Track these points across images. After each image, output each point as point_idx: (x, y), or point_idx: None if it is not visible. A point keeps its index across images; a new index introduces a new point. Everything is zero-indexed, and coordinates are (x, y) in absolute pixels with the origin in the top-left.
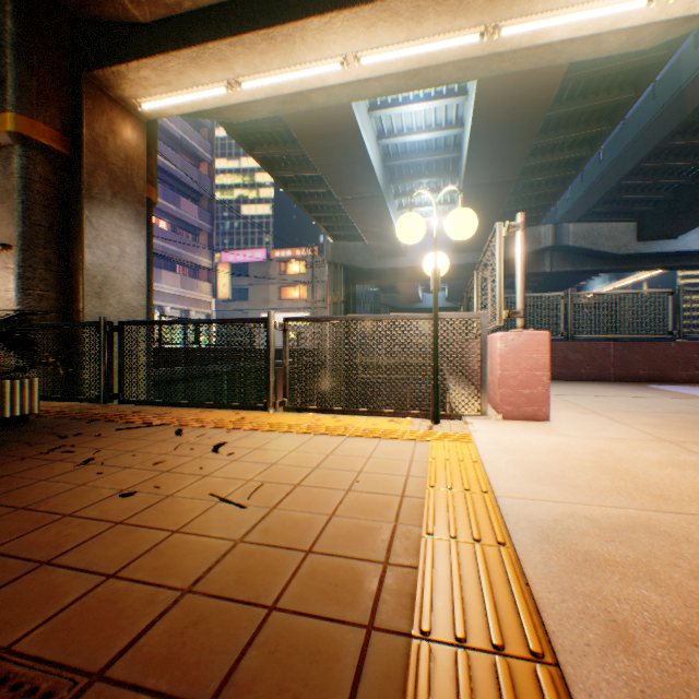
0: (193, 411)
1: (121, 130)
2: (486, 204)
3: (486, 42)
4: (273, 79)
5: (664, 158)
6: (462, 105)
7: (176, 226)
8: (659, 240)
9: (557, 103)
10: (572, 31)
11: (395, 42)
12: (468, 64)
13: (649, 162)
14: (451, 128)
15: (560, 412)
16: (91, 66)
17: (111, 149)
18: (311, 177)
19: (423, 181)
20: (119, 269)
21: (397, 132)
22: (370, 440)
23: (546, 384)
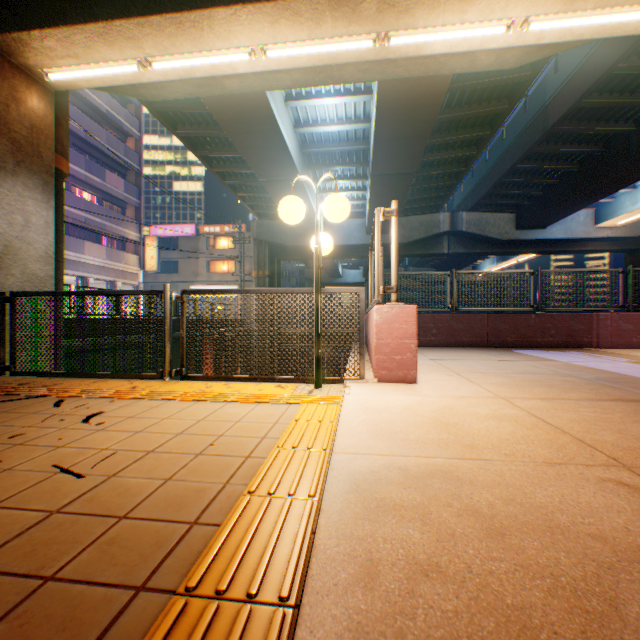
0: (87, 381)
1: (26, 98)
2: (392, 192)
3: (379, 48)
4: (184, 62)
5: (534, 162)
6: (369, 103)
7: (101, 198)
8: (532, 229)
9: (448, 108)
10: (450, 46)
11: (299, 39)
12: (366, 67)
13: (523, 163)
14: (360, 122)
15: (431, 374)
16: None
17: (14, 116)
18: (235, 158)
19: (337, 169)
20: (23, 238)
21: (312, 122)
22: (248, 405)
23: (414, 351)
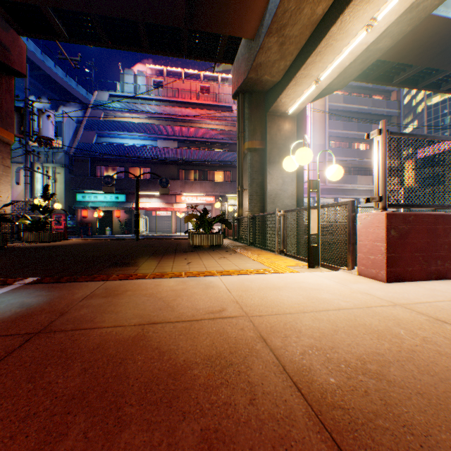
0: (257, 250)
1: (282, 127)
2: None
3: None
4: (332, 66)
5: None
6: None
7: (369, 145)
8: None
9: None
10: None
11: None
12: None
13: None
14: None
15: None
16: (268, 109)
17: (278, 138)
18: None
19: None
20: (281, 190)
21: None
22: (258, 264)
23: (383, 253)
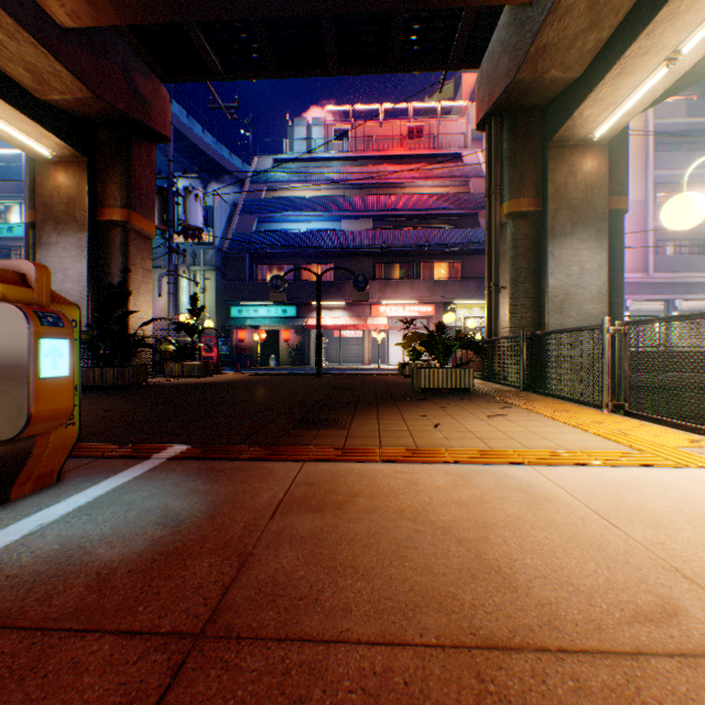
0: (550, 401)
1: (578, 167)
2: None
3: None
4: None
5: None
6: None
7: None
8: None
9: None
10: None
11: None
12: None
13: None
14: None
15: None
16: (549, 136)
17: (569, 188)
18: None
19: None
20: (576, 285)
21: None
22: (592, 437)
23: None
